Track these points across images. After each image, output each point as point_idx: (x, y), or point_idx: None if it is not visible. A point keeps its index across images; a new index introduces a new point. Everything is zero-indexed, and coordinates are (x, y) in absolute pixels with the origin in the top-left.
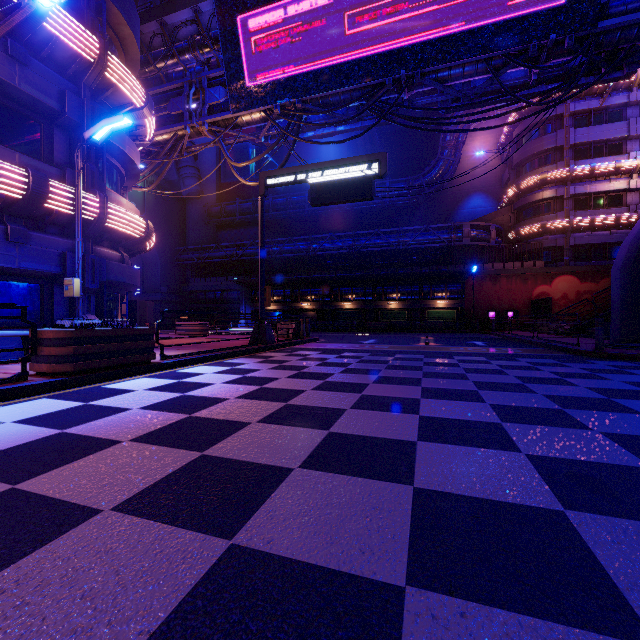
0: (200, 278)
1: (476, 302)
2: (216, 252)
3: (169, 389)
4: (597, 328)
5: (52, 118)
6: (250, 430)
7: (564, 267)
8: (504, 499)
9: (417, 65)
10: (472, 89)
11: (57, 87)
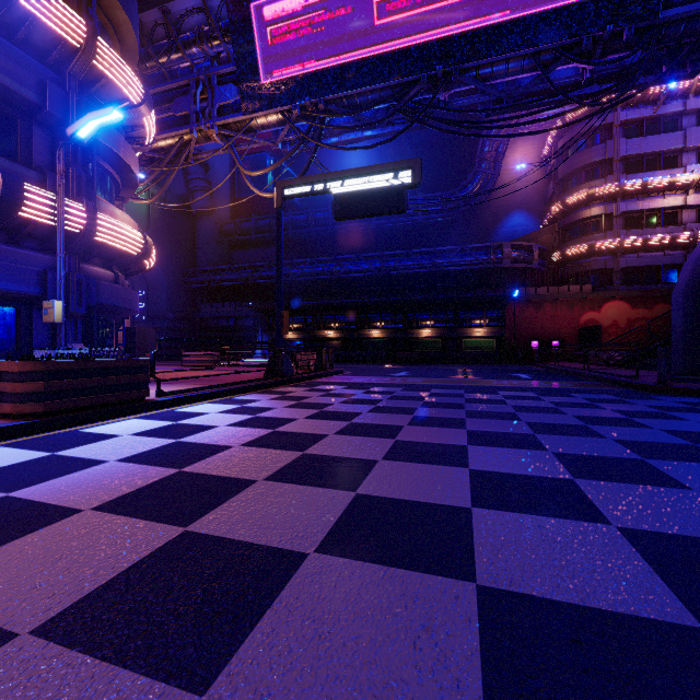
0: (212, 303)
1: (517, 330)
2: (229, 274)
3: (161, 434)
4: (660, 359)
5: (30, 113)
6: (254, 492)
7: (614, 292)
8: (609, 606)
9: (455, 60)
10: (517, 89)
11: (36, 76)
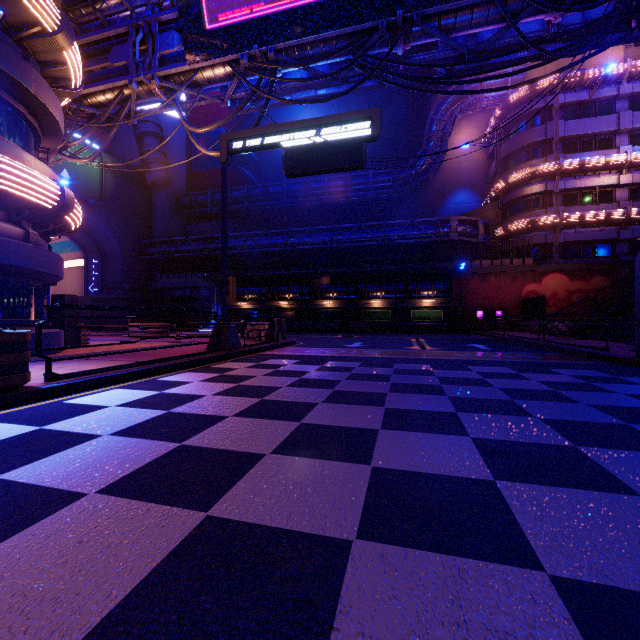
0: (167, 274)
1: (464, 301)
2: (185, 246)
3: None
4: (639, 330)
5: None
6: None
7: (554, 265)
8: None
9: (417, 4)
10: (479, 44)
11: None
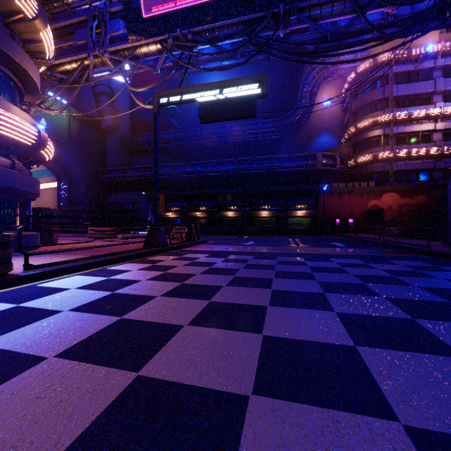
0: (116, 193)
1: (326, 212)
2: (129, 173)
3: None
4: None
5: None
6: None
7: (389, 186)
8: None
9: None
10: (338, 29)
11: None
